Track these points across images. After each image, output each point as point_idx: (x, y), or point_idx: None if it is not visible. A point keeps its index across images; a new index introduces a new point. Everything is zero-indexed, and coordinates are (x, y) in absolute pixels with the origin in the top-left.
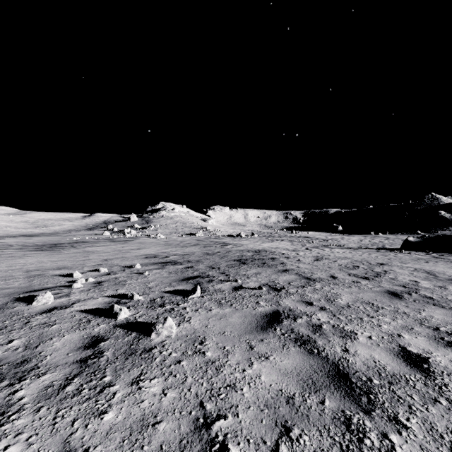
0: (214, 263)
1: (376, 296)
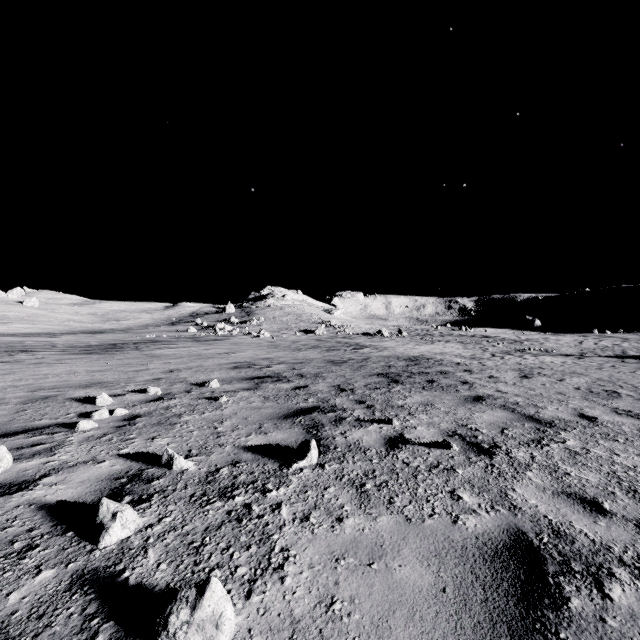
0: (343, 380)
1: None
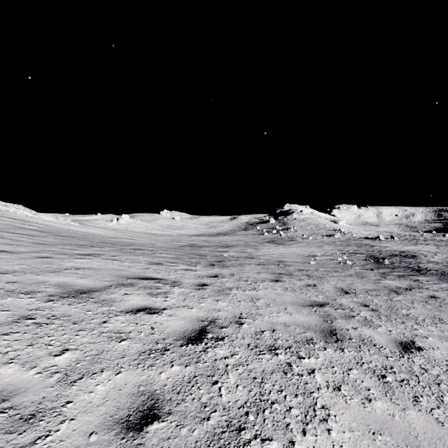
0: (379, 255)
1: None
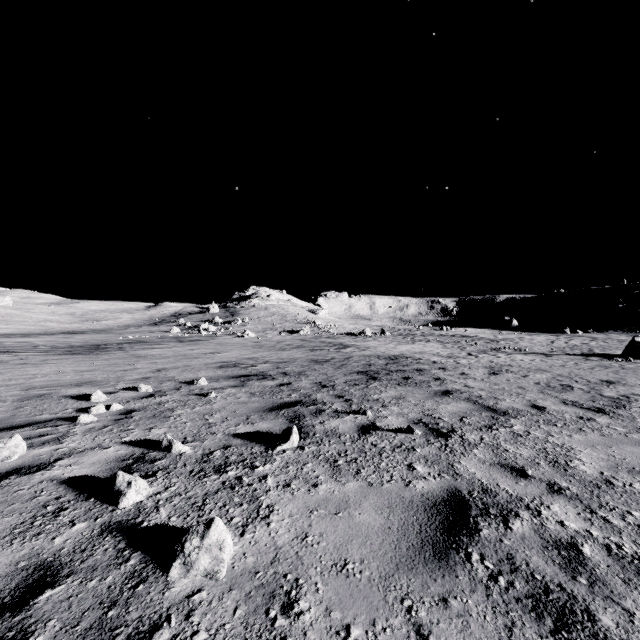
0: (325, 378)
1: None
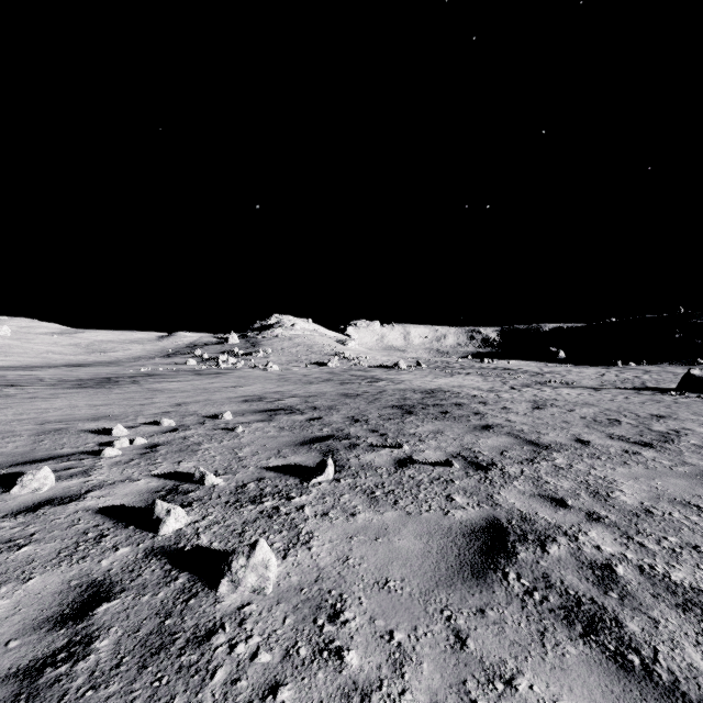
0: (358, 412)
1: (692, 486)
